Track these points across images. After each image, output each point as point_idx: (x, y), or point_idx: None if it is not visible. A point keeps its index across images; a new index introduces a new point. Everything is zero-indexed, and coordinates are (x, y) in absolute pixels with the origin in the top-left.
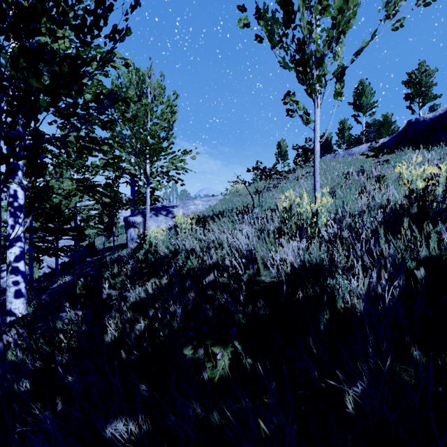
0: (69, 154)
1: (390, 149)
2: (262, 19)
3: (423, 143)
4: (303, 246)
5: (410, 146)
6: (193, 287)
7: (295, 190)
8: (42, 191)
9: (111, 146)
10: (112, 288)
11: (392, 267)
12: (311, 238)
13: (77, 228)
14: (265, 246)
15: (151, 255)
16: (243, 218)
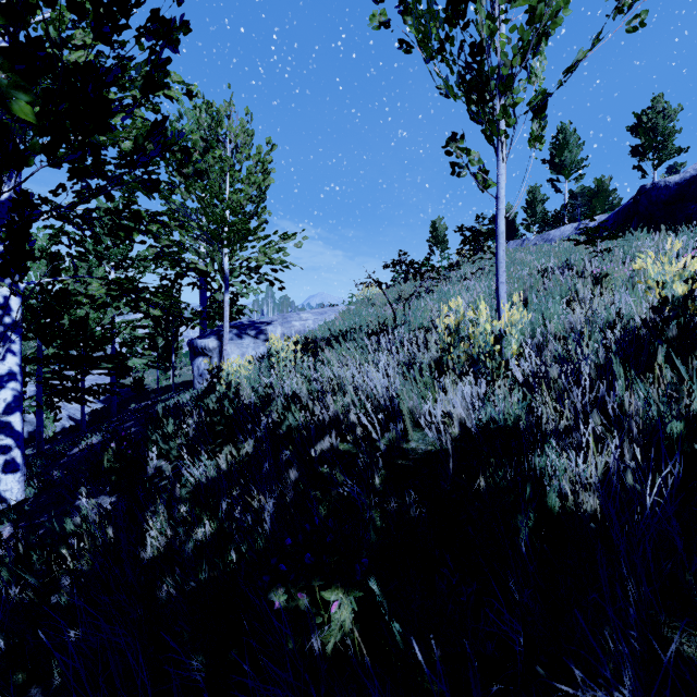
0: (98, 239)
1: (610, 232)
2: (411, 14)
3: (665, 222)
4: (481, 392)
5: (643, 227)
6: (296, 460)
7: (461, 297)
8: (58, 298)
9: (165, 225)
10: (164, 458)
11: (642, 432)
12: (494, 378)
13: (114, 356)
14: (415, 391)
15: (228, 402)
16: (378, 343)
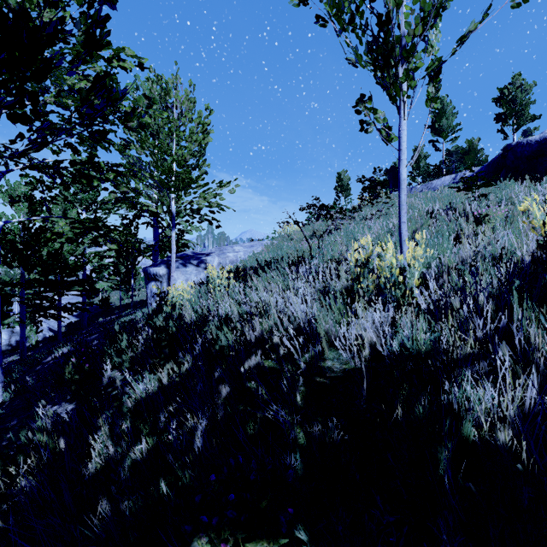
0: (67, 186)
1: (483, 182)
2: None
3: (528, 173)
4: (388, 318)
5: (510, 177)
6: (227, 377)
7: (363, 233)
8: (37, 234)
9: (121, 175)
10: (118, 369)
11: (546, 361)
12: (398, 304)
13: (85, 280)
14: (330, 315)
15: (173, 321)
16: (297, 272)
